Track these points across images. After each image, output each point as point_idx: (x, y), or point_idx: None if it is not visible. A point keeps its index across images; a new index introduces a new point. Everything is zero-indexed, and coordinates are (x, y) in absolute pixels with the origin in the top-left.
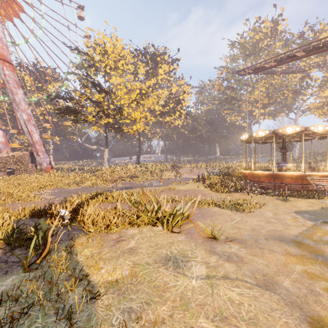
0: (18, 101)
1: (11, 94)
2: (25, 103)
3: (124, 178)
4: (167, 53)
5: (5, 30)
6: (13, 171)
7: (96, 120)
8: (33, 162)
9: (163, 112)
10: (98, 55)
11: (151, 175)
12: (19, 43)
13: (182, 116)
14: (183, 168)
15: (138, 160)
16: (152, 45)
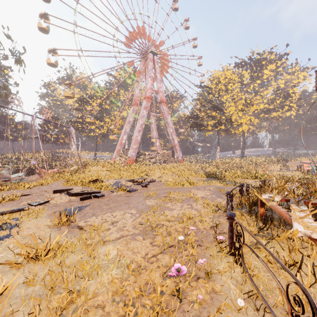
0: (168, 122)
1: (165, 119)
2: (171, 123)
3: (231, 167)
4: (273, 52)
5: (163, 85)
6: (163, 162)
7: (212, 128)
8: (173, 156)
9: (269, 109)
10: (214, 85)
11: (256, 166)
12: (167, 88)
13: (292, 109)
14: (292, 161)
15: (242, 154)
16: (257, 54)
